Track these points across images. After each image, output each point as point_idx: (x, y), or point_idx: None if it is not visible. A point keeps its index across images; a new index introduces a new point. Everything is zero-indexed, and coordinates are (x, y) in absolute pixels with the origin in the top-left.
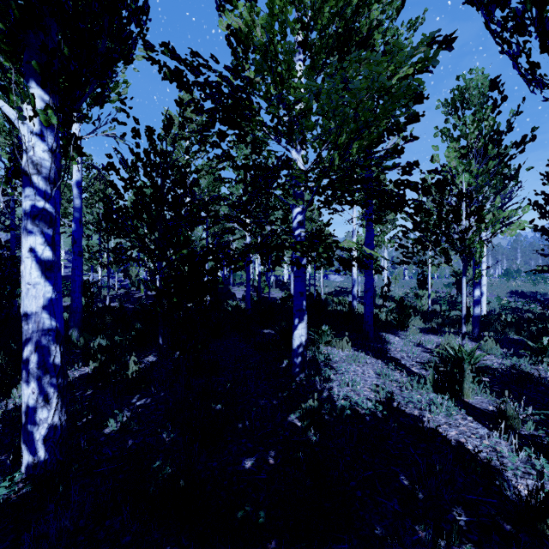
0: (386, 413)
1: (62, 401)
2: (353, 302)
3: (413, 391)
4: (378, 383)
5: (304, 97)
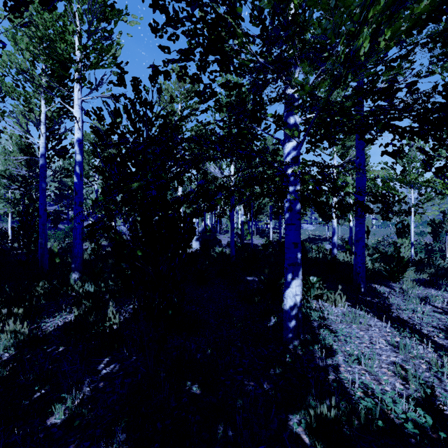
0: (444, 434)
1: None
2: (334, 250)
3: None
4: (398, 361)
5: None
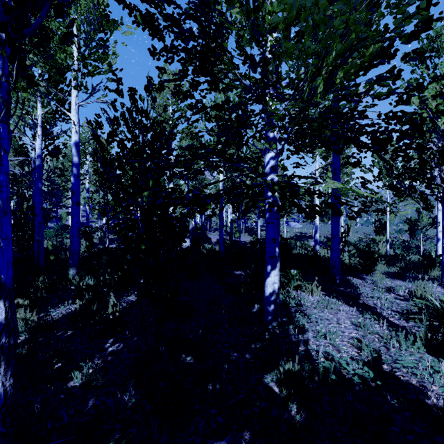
0: (380, 382)
1: (6, 364)
2: (316, 246)
3: (403, 351)
4: (358, 336)
5: (280, 22)
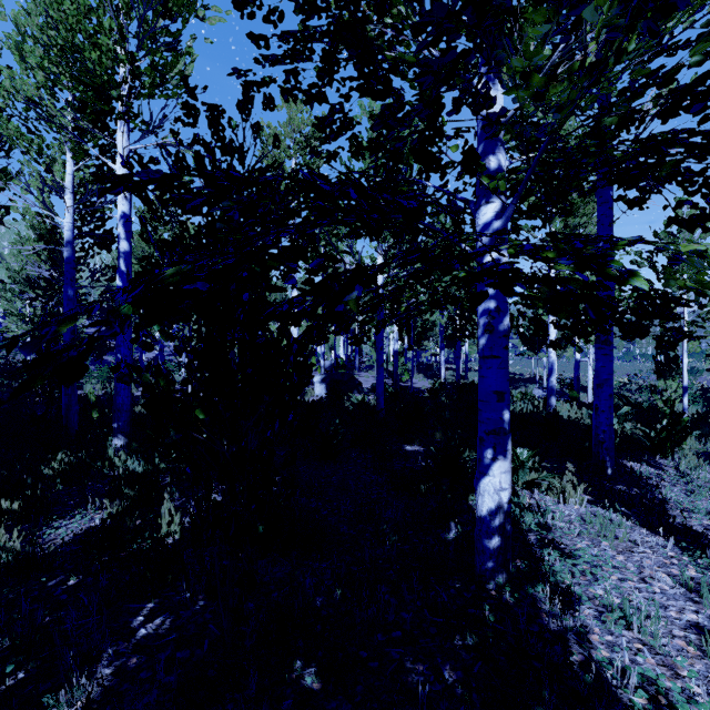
0: None
1: None
2: (550, 399)
3: None
4: (704, 623)
5: None
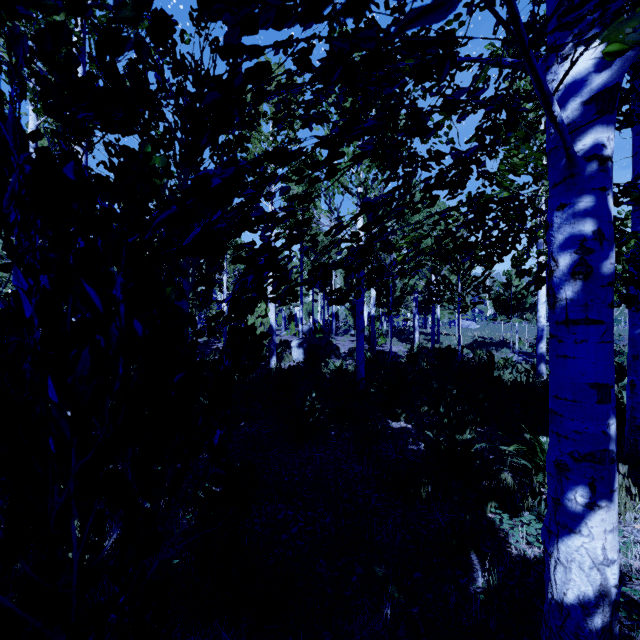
0: None
1: None
2: (540, 366)
3: None
4: None
5: None
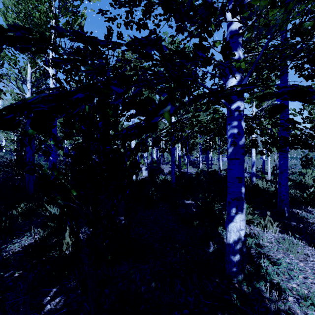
0: None
1: None
2: (253, 178)
3: None
4: None
5: None
